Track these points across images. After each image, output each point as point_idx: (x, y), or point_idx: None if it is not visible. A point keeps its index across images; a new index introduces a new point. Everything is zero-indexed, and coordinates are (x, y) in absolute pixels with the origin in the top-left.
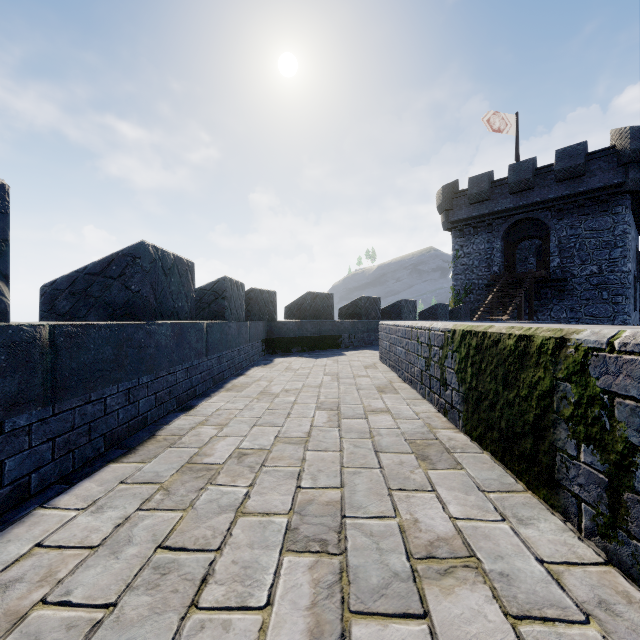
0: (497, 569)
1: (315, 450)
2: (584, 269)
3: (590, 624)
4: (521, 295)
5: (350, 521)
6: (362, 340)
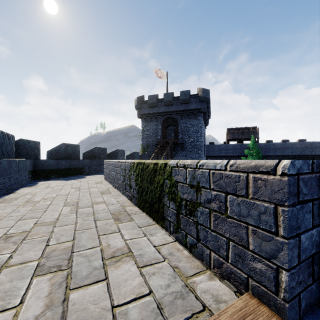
0: (139, 254)
1: (60, 226)
2: (189, 140)
3: (165, 261)
4: (168, 149)
5: (76, 253)
6: (96, 170)
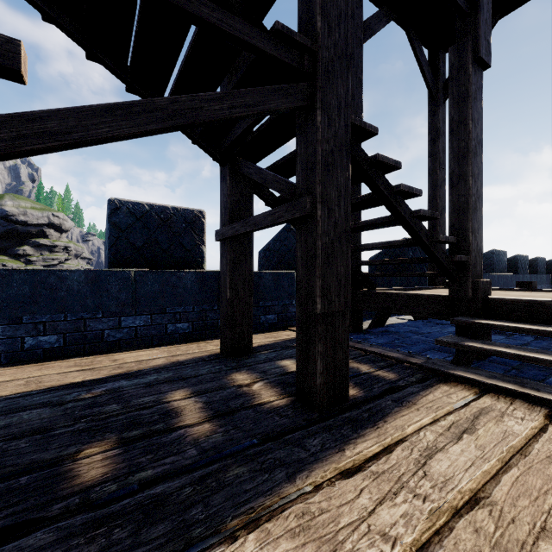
0: None
1: None
2: None
3: None
4: None
5: None
6: None
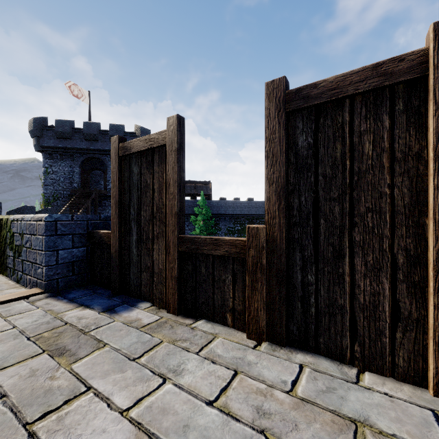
0: None
1: None
2: None
3: None
4: (88, 203)
5: None
6: None
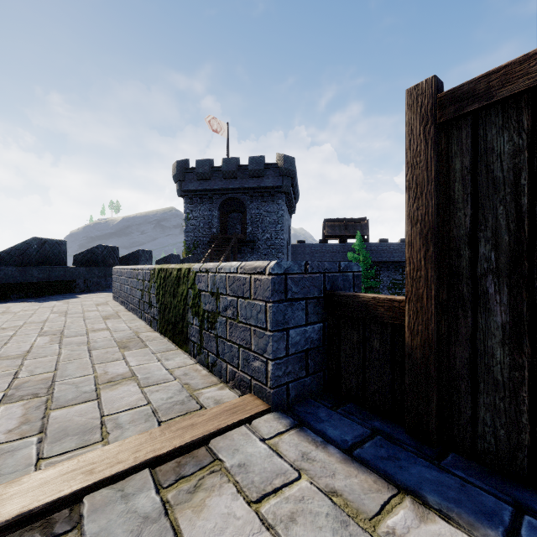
0: (145, 377)
1: (34, 359)
2: (264, 235)
3: (176, 381)
4: (229, 250)
5: (59, 383)
6: (99, 284)
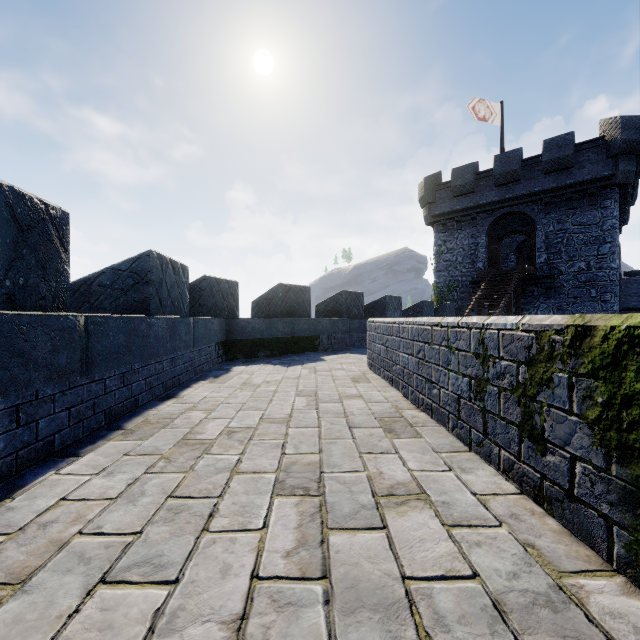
0: None
1: None
2: (572, 265)
3: None
4: (511, 292)
5: None
6: (343, 341)
